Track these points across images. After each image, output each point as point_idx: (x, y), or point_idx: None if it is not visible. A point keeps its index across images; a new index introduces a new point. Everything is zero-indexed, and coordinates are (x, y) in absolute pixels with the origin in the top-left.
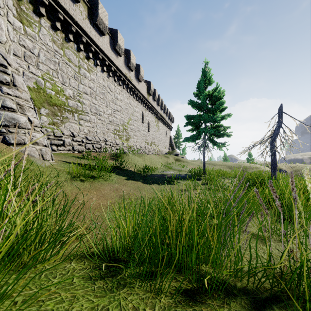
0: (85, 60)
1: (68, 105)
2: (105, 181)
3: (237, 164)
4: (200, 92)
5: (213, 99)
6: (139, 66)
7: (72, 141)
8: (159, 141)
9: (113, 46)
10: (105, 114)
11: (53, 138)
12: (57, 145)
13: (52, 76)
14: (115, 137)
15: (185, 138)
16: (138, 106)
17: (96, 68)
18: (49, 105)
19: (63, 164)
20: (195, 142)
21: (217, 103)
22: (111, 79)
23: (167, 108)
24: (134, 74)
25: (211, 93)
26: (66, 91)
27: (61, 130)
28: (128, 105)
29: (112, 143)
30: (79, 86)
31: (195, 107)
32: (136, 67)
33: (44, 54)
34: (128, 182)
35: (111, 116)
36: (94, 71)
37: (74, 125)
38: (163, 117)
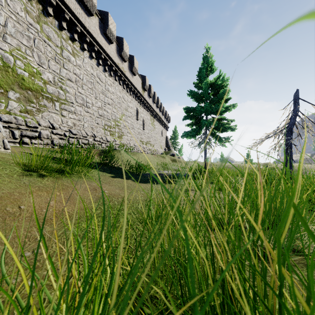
0: (69, 41)
1: (46, 91)
2: (80, 178)
3: (236, 165)
4: (202, 80)
5: (216, 88)
6: (133, 57)
7: (51, 134)
8: (154, 140)
9: (103, 31)
10: (94, 107)
11: (25, 128)
12: (30, 137)
13: (25, 54)
14: (106, 133)
15: (184, 132)
16: (132, 101)
17: (83, 53)
18: (21, 88)
19: (23, 156)
20: (195, 137)
21: (221, 92)
22: (100, 68)
23: (163, 107)
24: (127, 65)
25: (212, 83)
26: (44, 74)
27: (37, 120)
28: (120, 99)
29: (101, 139)
30: (62, 70)
31: (195, 98)
32: (130, 58)
33: (14, 25)
34: (113, 180)
35: (101, 109)
36: (80, 56)
37: (55, 116)
38: (159, 115)
